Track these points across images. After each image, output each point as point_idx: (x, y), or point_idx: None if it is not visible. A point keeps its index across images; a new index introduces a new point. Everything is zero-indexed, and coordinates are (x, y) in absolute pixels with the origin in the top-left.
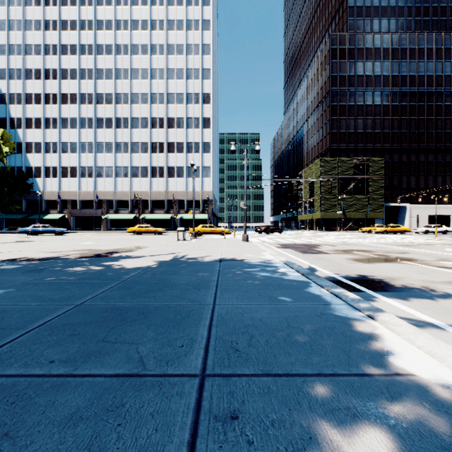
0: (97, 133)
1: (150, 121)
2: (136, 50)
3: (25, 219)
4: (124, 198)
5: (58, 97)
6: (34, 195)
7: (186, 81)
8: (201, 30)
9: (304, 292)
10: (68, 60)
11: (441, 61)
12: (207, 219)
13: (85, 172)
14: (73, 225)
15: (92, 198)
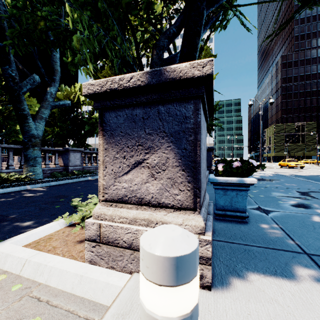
0: None
1: None
2: None
3: None
4: None
5: None
6: None
7: None
8: None
9: None
10: None
11: None
12: None
13: None
14: None
15: None
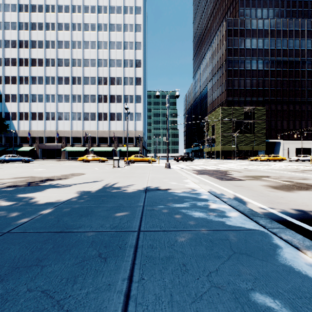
0: (58, 88)
1: (97, 80)
2: (87, 27)
3: (4, 151)
4: (78, 136)
5: (29, 61)
6: (11, 133)
7: (124, 51)
8: (134, 14)
9: (283, 267)
10: (36, 34)
11: (305, 39)
12: (138, 151)
13: (49, 116)
14: (40, 155)
15: (54, 136)
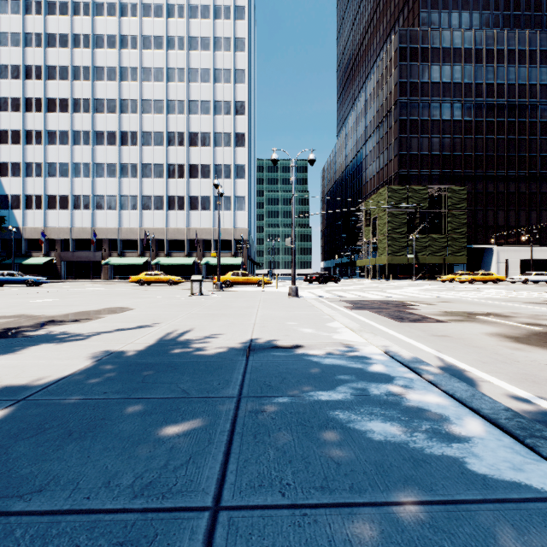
0: (95, 152)
1: (166, 137)
2: (148, 43)
3: None
4: (132, 237)
5: (43, 103)
6: (11, 233)
7: (214, 85)
8: (233, 19)
9: None
10: (56, 54)
11: (536, 66)
12: (241, 265)
13: (79, 203)
14: (63, 272)
15: (89, 237)
